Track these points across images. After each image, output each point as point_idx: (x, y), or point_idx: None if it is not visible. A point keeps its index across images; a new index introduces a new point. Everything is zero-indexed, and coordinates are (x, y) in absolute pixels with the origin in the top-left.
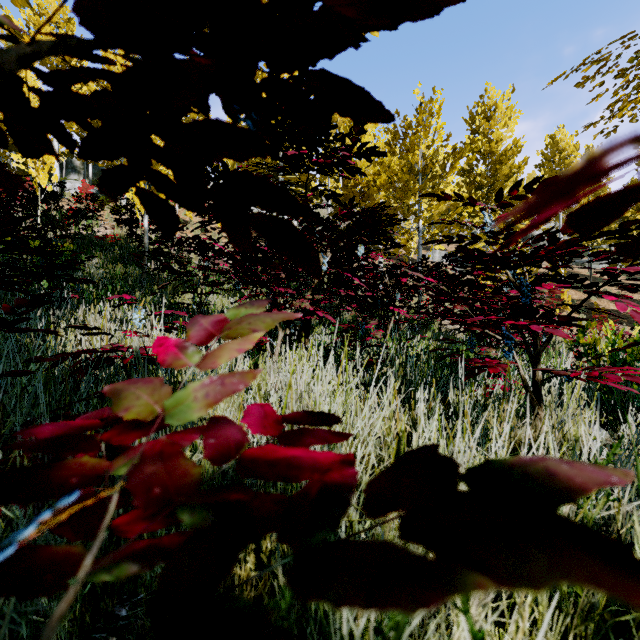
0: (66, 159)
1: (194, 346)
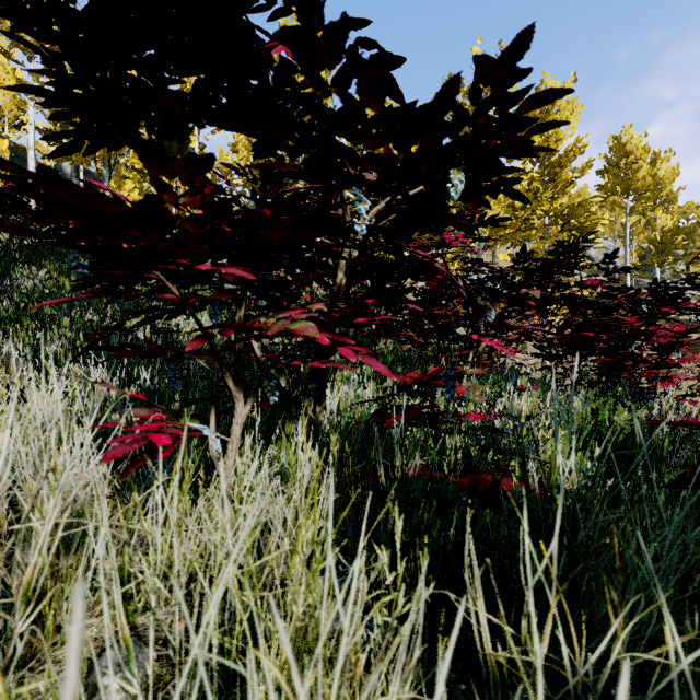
0: (55, 165)
1: None
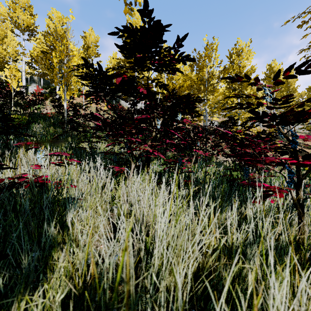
0: (30, 76)
1: None
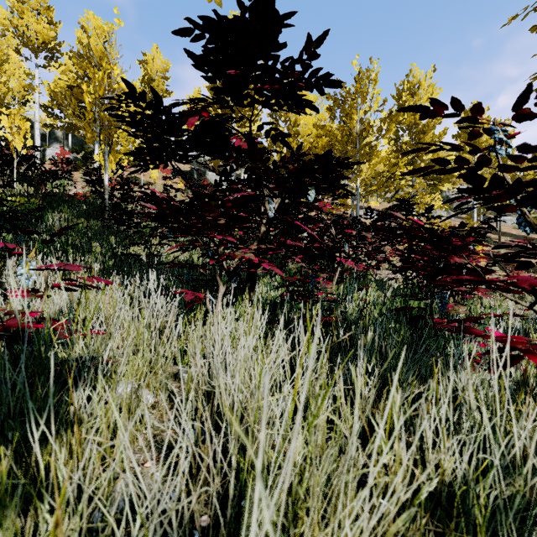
0: (49, 131)
1: None
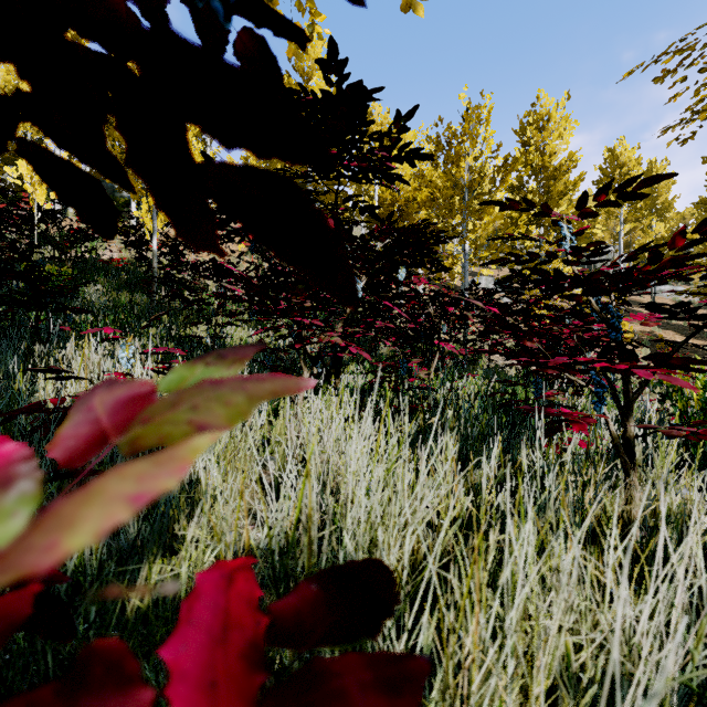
0: None
1: (35, 476)
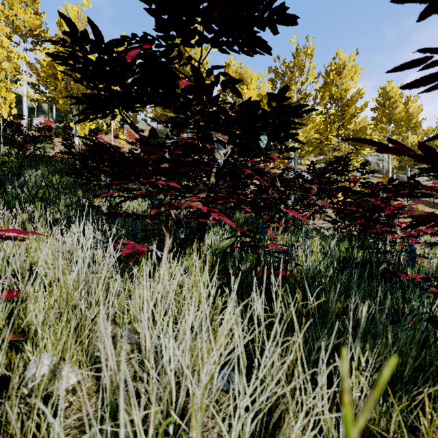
0: (37, 105)
1: None
